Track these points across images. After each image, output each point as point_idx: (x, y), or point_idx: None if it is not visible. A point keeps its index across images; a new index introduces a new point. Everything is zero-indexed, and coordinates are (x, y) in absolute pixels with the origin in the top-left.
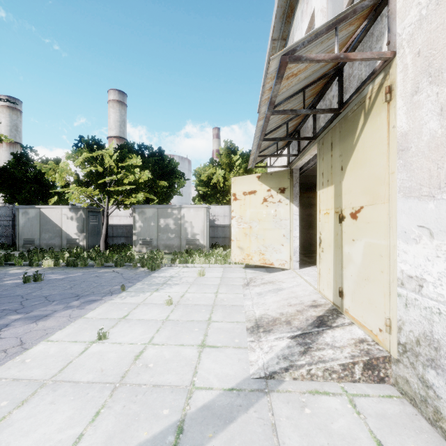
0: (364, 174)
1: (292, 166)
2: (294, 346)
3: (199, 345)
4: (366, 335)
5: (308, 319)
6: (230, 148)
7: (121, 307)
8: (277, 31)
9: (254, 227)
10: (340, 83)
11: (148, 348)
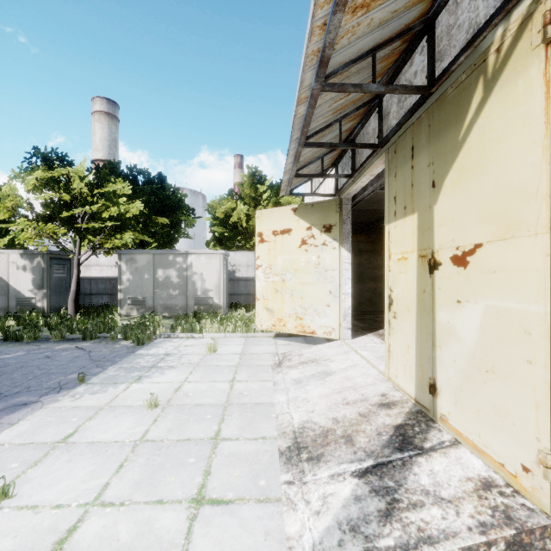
0: (485, 187)
1: (342, 194)
2: (366, 497)
3: (192, 501)
4: (489, 470)
5: (380, 432)
6: (255, 176)
7: (67, 417)
8: None
9: (288, 280)
10: (431, 46)
11: (90, 515)
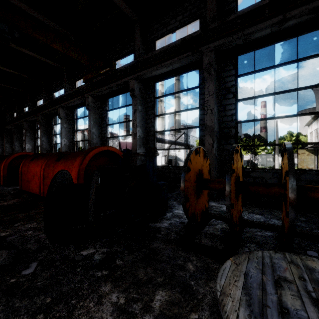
0: None
1: (315, 148)
2: None
3: None
4: None
5: None
6: (291, 135)
7: None
8: (311, 120)
9: (304, 160)
10: None
11: None
